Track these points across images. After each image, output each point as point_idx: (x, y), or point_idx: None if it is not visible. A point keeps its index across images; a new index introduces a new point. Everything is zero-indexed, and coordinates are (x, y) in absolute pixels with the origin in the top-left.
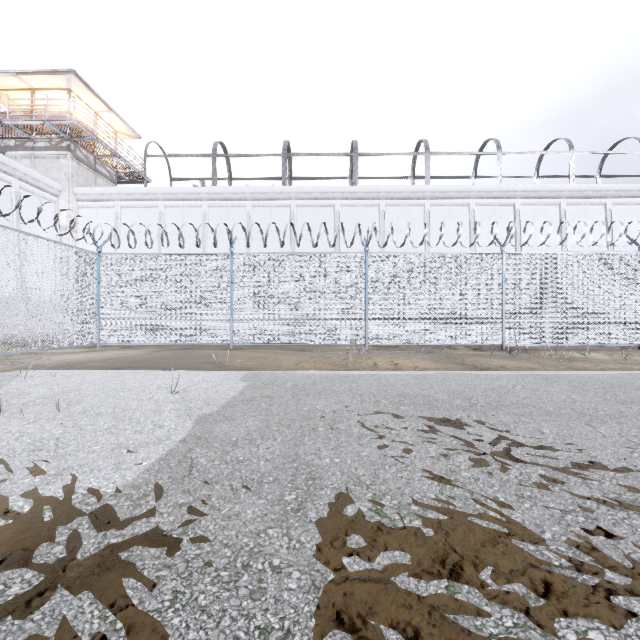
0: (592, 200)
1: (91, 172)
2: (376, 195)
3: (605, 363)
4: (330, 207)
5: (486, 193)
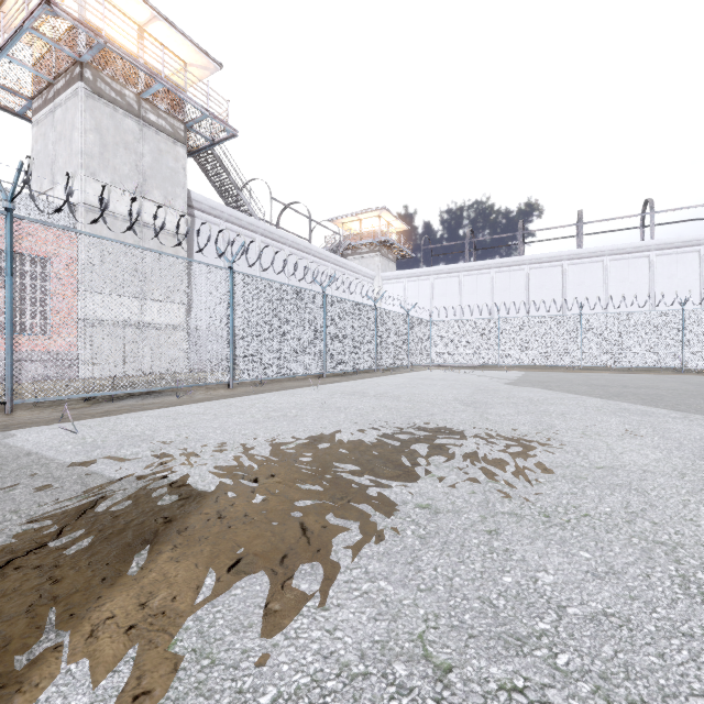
0: None
1: (387, 260)
2: (600, 254)
3: None
4: (558, 267)
5: None
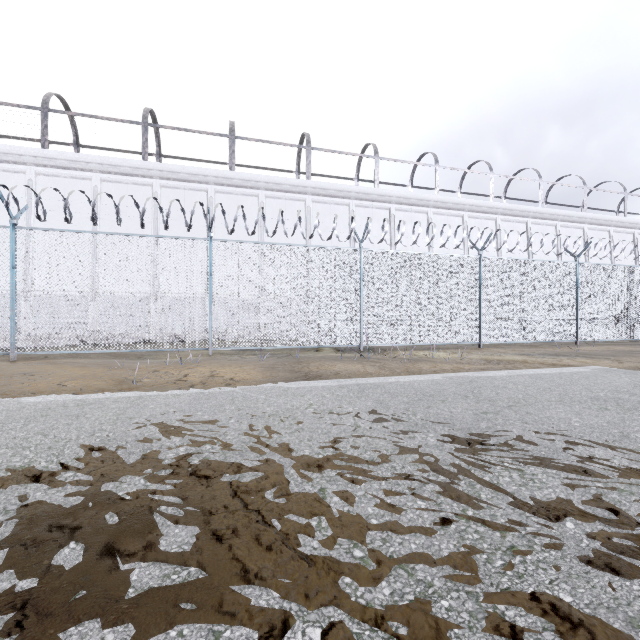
0: (453, 212)
1: None
2: (255, 184)
3: (444, 363)
4: (202, 192)
5: (365, 195)
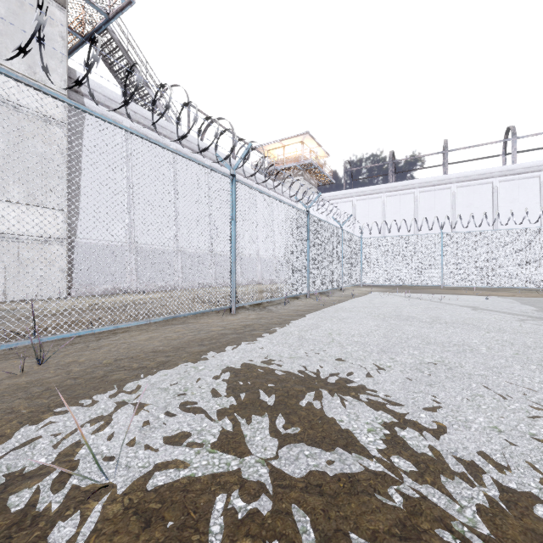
0: None
1: (309, 185)
2: (536, 168)
3: None
4: (487, 184)
5: None
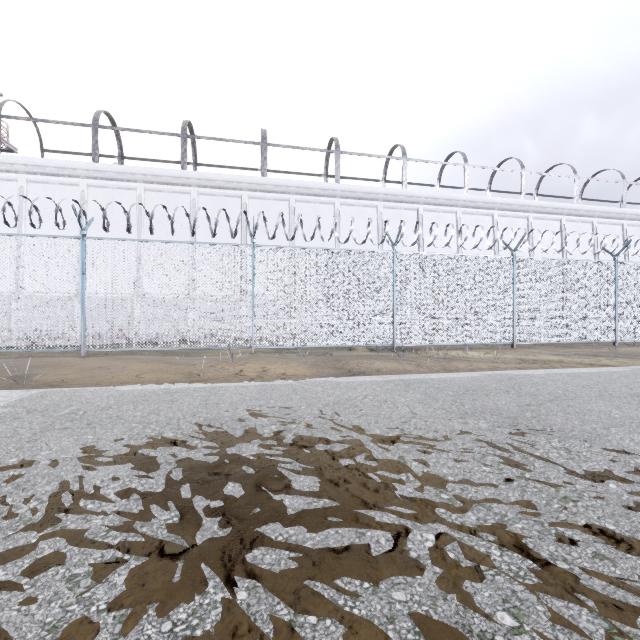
0: (482, 211)
1: None
2: (286, 189)
3: (479, 362)
4: (236, 198)
5: (393, 196)
